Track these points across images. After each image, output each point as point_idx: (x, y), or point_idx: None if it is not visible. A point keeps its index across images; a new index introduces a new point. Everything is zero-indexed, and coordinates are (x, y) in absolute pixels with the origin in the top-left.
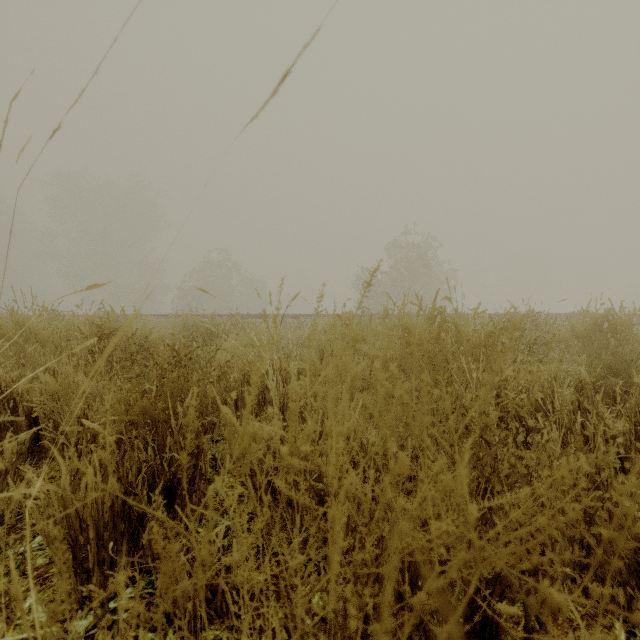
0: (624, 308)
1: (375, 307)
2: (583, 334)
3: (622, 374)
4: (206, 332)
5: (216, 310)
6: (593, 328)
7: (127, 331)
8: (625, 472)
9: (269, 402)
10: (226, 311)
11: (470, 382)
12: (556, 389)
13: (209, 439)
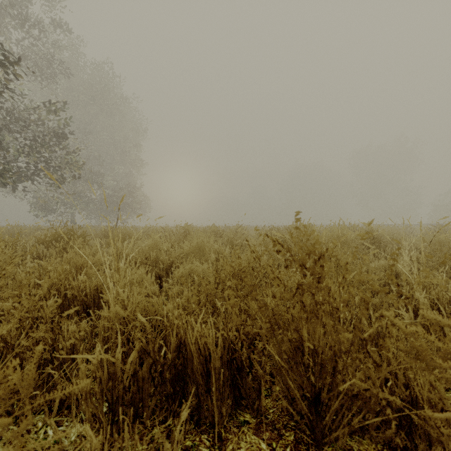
0: None
1: None
2: None
3: None
4: None
5: None
6: None
7: None
8: None
9: None
10: None
11: None
12: None
13: None
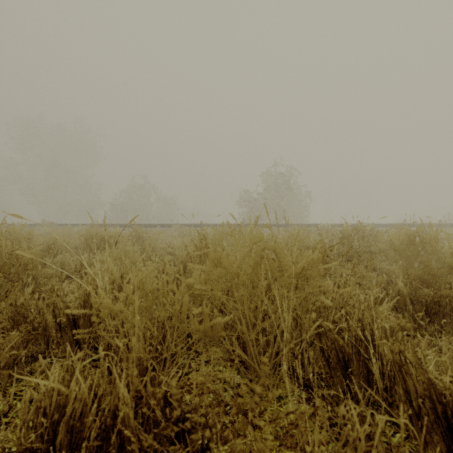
0: (432, 225)
1: (253, 218)
2: (399, 247)
3: (433, 286)
4: (100, 242)
5: (139, 220)
6: (407, 242)
7: (4, 247)
8: (452, 437)
9: (113, 318)
10: (147, 220)
11: (282, 321)
12: (376, 318)
13: (4, 381)
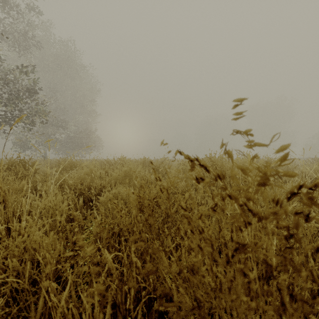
0: None
1: None
2: None
3: None
4: None
5: None
6: None
7: None
8: None
9: None
10: None
11: None
12: None
13: None
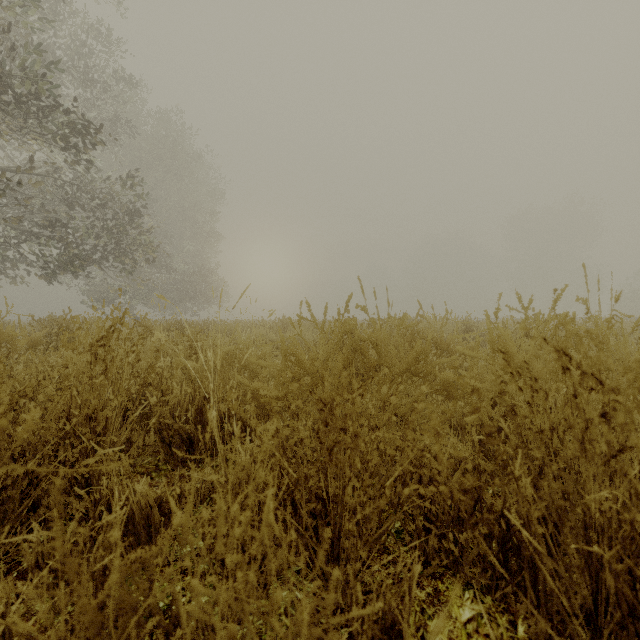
0: None
1: None
2: None
3: None
4: None
5: None
6: None
7: None
8: None
9: None
10: None
11: None
12: None
13: None
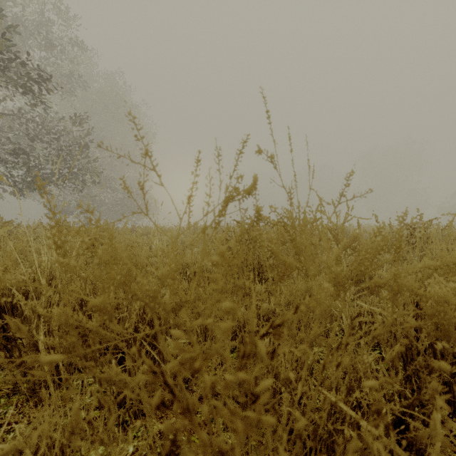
0: None
1: None
2: None
3: None
4: None
5: None
6: None
7: None
8: None
9: None
10: None
11: None
12: None
13: None
